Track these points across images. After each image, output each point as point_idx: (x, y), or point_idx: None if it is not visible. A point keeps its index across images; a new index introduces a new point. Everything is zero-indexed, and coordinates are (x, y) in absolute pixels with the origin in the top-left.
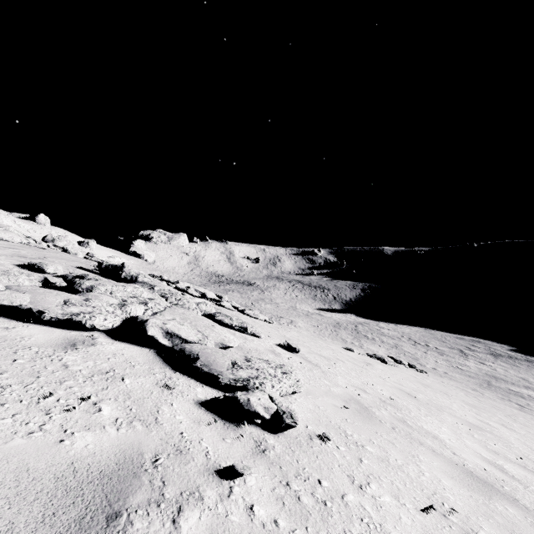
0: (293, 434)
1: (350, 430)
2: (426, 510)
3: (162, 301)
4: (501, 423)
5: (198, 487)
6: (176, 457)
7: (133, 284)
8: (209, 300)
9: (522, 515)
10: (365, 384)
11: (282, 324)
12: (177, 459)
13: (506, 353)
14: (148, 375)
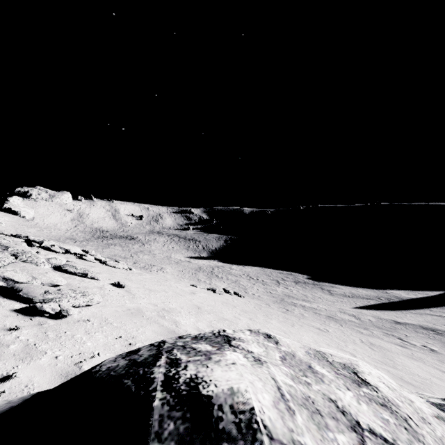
0: (68, 320)
1: (112, 319)
2: (119, 339)
3: (8, 259)
4: (251, 318)
5: None
6: None
7: None
8: (74, 255)
9: None
10: (163, 302)
11: (152, 271)
12: None
13: (304, 280)
14: None
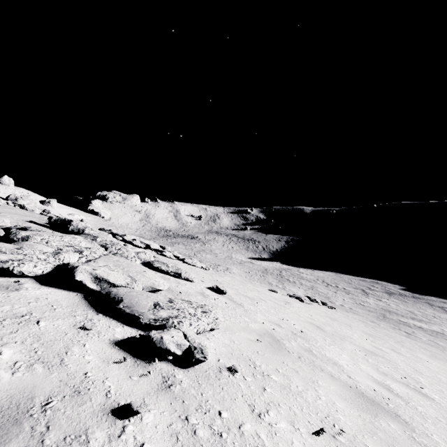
0: (203, 368)
1: (259, 361)
2: (318, 432)
3: (98, 250)
4: (392, 348)
5: (87, 429)
6: (72, 399)
7: (78, 235)
8: (153, 251)
9: (402, 429)
10: (281, 319)
11: (219, 270)
12: (72, 400)
13: (398, 291)
14: (67, 317)
